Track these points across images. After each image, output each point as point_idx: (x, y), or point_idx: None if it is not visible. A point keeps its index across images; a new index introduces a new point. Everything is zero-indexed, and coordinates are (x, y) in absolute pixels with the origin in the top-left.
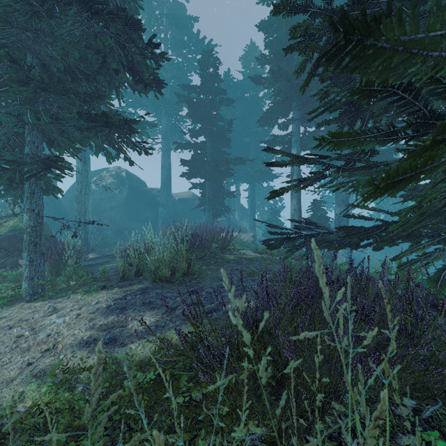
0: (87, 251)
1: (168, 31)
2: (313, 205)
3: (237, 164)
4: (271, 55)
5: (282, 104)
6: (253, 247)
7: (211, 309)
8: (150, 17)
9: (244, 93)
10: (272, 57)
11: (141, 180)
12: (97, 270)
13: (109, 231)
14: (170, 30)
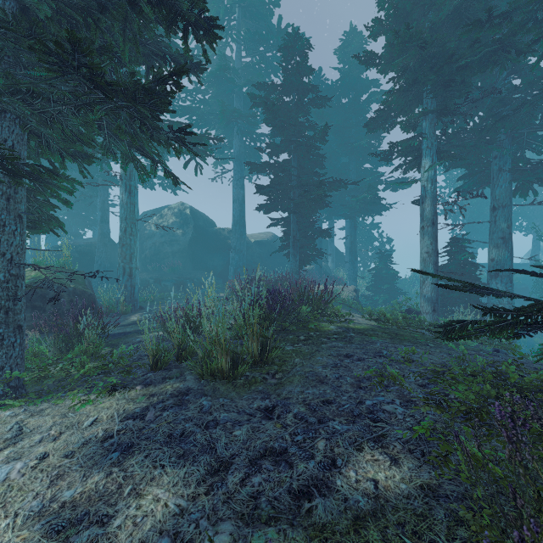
0: (133, 310)
1: (242, 27)
2: (451, 246)
3: (335, 188)
4: (389, 17)
5: (407, 91)
6: (357, 306)
7: (308, 482)
8: (219, 8)
9: (340, 98)
10: (390, 21)
11: (209, 219)
12: (131, 343)
13: (169, 282)
14: (244, 26)
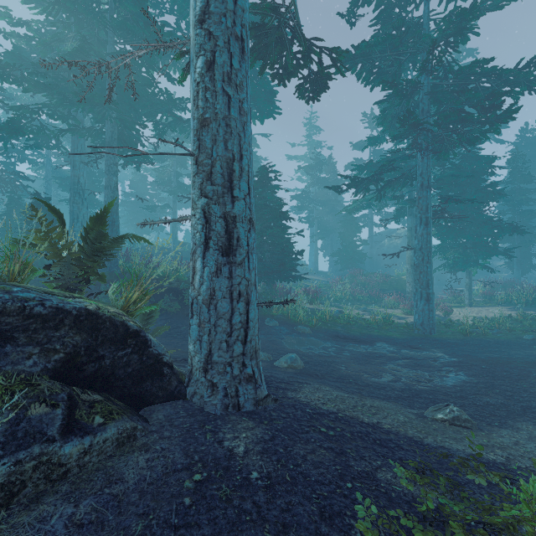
0: None
1: None
2: None
3: None
4: None
5: None
6: None
7: None
8: None
9: None
10: None
11: None
12: None
13: None
14: None
